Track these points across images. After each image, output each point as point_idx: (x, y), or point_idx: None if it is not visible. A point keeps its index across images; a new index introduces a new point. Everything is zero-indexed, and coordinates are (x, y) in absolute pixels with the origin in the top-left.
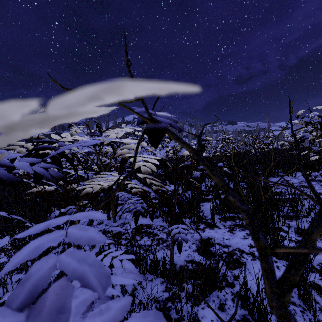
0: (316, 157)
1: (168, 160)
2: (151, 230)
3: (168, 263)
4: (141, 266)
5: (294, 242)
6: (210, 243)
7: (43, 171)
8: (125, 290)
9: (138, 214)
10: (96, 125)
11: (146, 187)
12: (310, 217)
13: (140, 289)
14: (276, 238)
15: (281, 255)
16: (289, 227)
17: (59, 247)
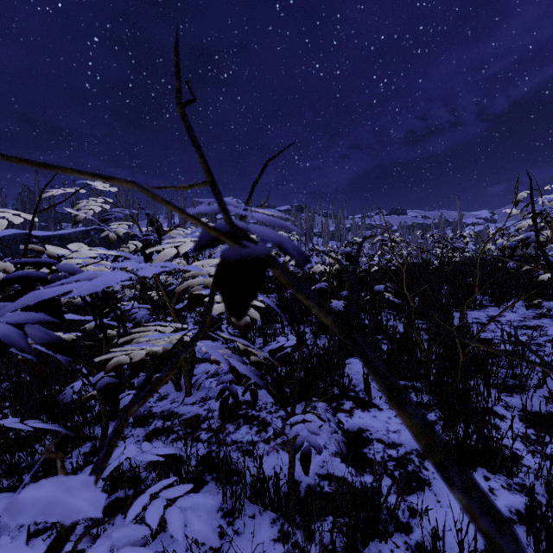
0: (549, 275)
1: None
2: (254, 412)
3: (284, 486)
4: (235, 487)
5: (518, 438)
6: (362, 439)
7: (9, 333)
8: (199, 551)
9: (227, 395)
10: (150, 221)
11: (235, 359)
12: (544, 388)
13: (232, 535)
14: (488, 434)
15: (497, 467)
16: (508, 407)
17: (85, 445)
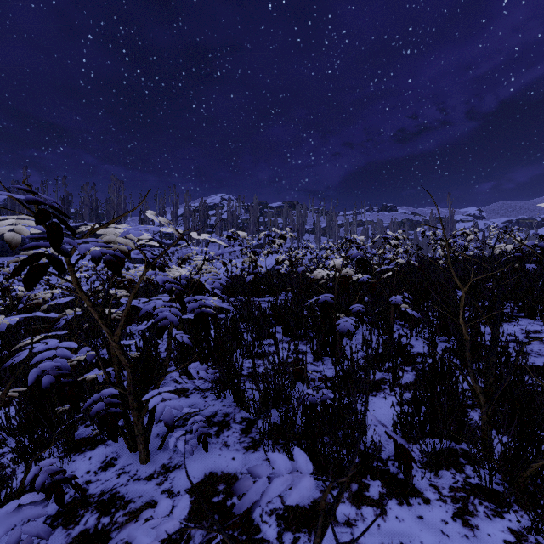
0: None
1: (281, 278)
2: (236, 500)
3: None
4: None
5: None
6: None
7: None
8: None
9: None
10: (37, 214)
11: None
12: None
13: None
14: None
15: None
16: None
17: None
